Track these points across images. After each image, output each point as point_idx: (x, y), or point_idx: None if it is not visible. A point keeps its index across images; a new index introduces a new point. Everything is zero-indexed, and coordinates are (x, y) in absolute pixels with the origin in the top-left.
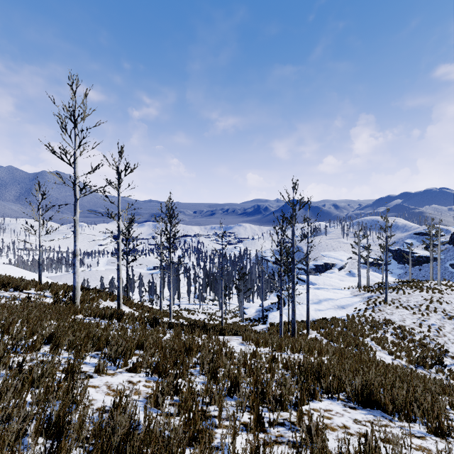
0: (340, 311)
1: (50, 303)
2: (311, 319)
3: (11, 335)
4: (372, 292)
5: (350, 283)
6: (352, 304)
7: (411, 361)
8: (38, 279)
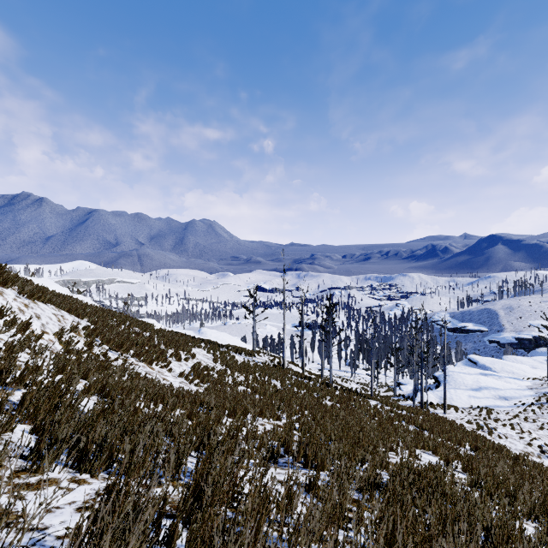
0: (499, 401)
1: (271, 365)
2: (460, 404)
3: (280, 381)
4: None
5: (545, 372)
6: (518, 397)
7: (543, 452)
8: (253, 348)
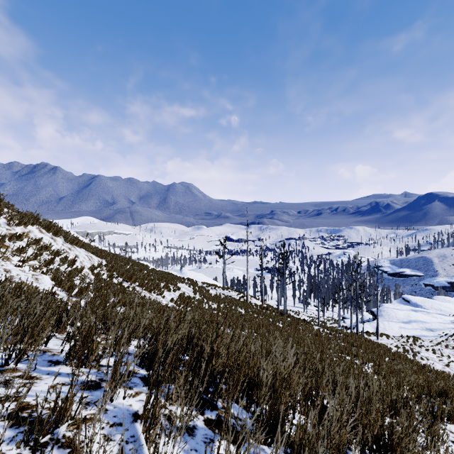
0: (425, 332)
1: (237, 298)
2: (392, 333)
3: (244, 309)
4: None
5: None
6: (442, 329)
7: None
8: (223, 285)
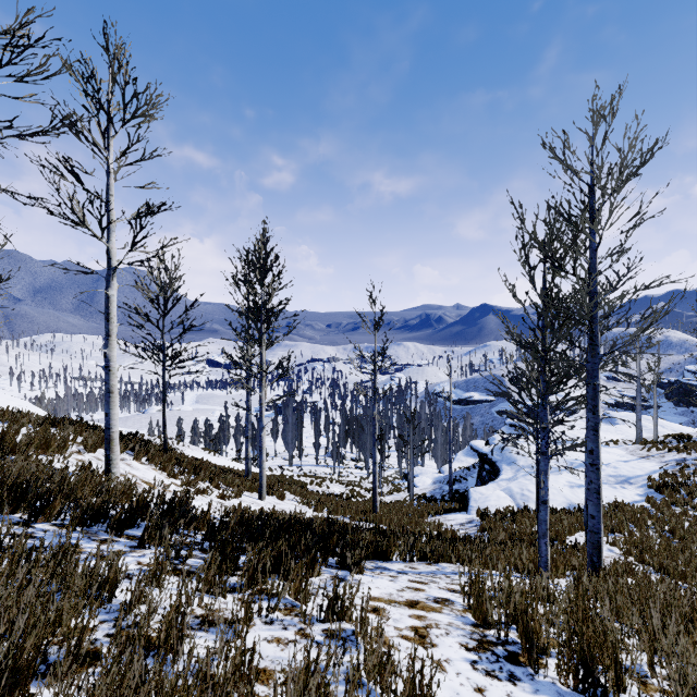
0: (624, 488)
1: None
2: (566, 505)
3: None
4: (680, 452)
5: (610, 435)
6: (645, 475)
7: None
8: None
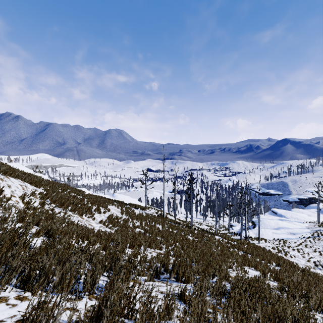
0: (290, 235)
1: (156, 215)
2: (268, 237)
3: (161, 225)
4: (321, 227)
5: (316, 218)
6: (301, 233)
7: (316, 265)
8: (145, 205)
